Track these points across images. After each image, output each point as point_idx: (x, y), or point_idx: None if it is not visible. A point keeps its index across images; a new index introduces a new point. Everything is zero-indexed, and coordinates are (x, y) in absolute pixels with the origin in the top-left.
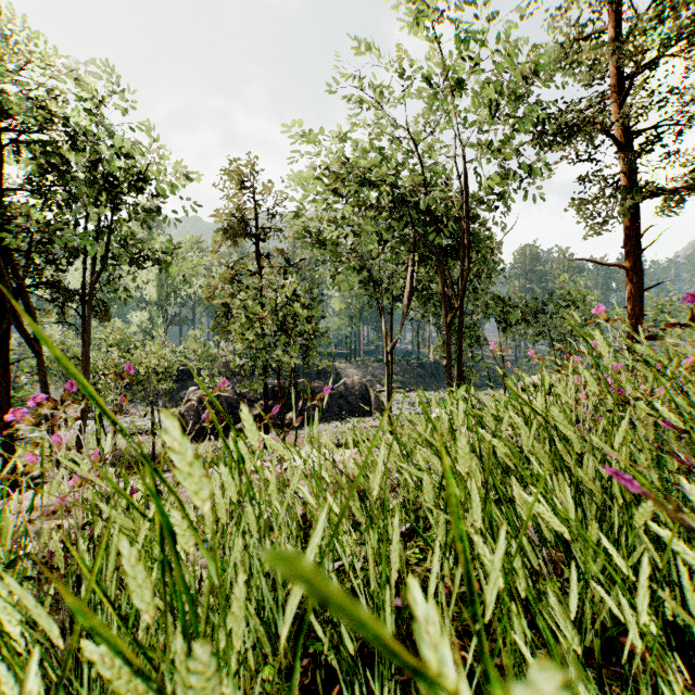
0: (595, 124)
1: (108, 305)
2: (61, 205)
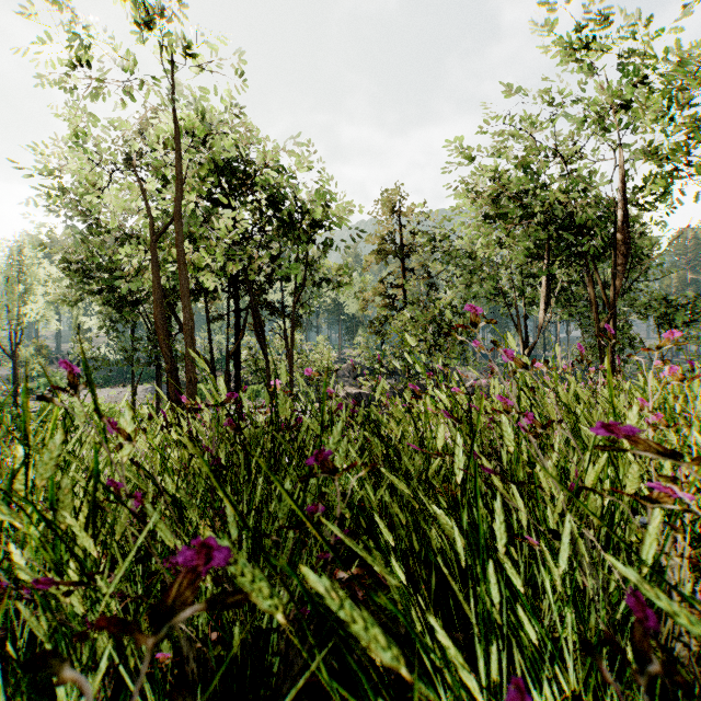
0: None
1: None
2: (263, 244)
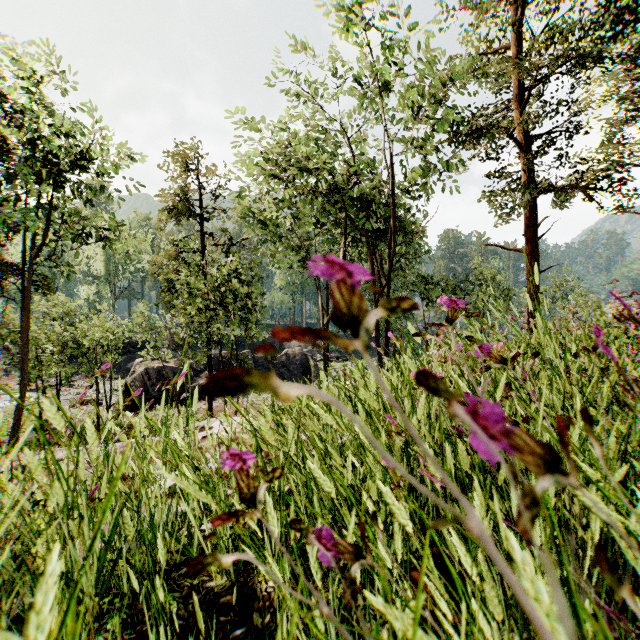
0: (500, 128)
1: (54, 279)
2: (0, 180)
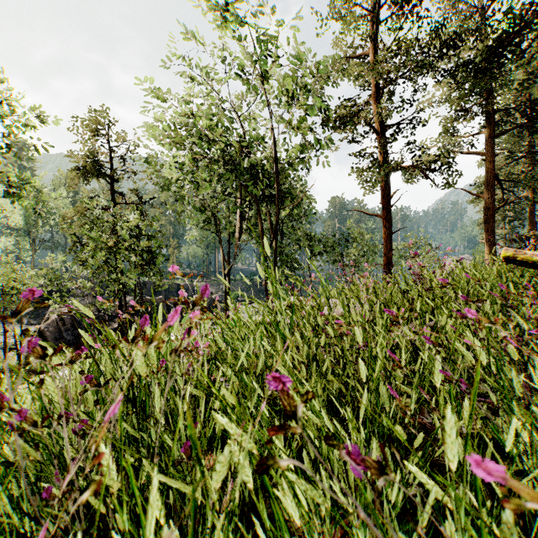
0: (362, 117)
1: None
2: None
